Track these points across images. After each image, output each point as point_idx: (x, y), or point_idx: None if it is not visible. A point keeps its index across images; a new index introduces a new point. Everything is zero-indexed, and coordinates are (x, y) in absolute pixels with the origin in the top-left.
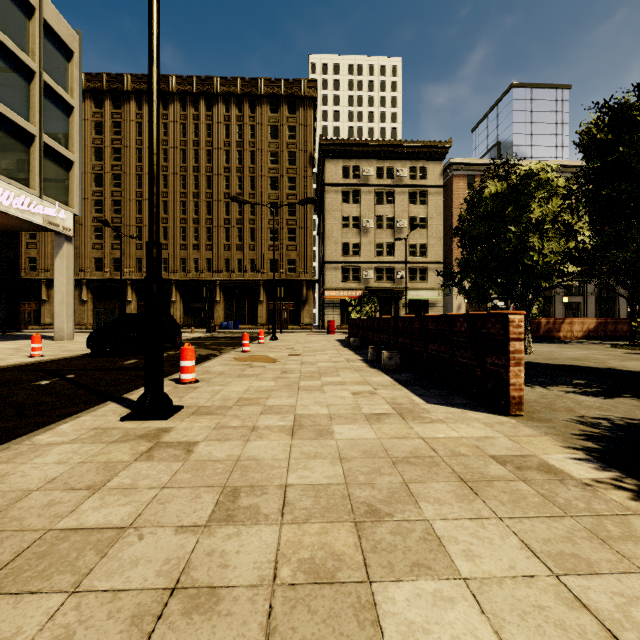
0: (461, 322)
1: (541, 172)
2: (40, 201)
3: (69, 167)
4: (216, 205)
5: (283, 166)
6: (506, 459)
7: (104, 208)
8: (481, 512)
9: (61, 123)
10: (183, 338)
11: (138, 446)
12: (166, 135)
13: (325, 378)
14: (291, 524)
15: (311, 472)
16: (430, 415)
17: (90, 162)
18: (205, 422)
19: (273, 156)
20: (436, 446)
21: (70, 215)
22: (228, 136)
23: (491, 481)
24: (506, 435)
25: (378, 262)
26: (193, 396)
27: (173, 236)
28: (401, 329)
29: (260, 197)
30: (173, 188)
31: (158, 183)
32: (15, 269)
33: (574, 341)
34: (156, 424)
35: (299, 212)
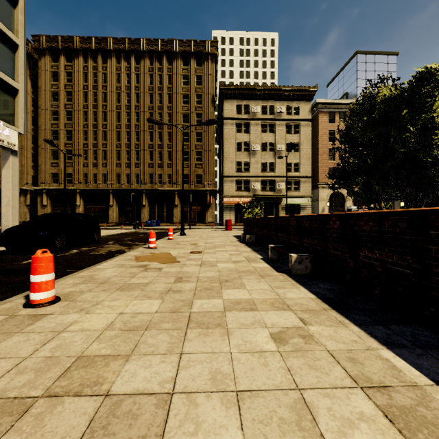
0: None
1: None
2: None
3: (15, 94)
4: (143, 134)
5: (192, 105)
6: None
7: (59, 136)
8: None
9: (7, 57)
10: (110, 234)
11: None
12: (105, 82)
13: (227, 292)
14: None
15: None
16: None
17: (49, 102)
18: None
19: (185, 98)
20: None
21: (15, 133)
22: (151, 83)
23: None
24: None
25: (263, 176)
26: (3, 348)
27: (111, 157)
28: (307, 229)
29: (175, 128)
30: (111, 121)
31: None
32: None
33: None
34: None
35: (204, 139)
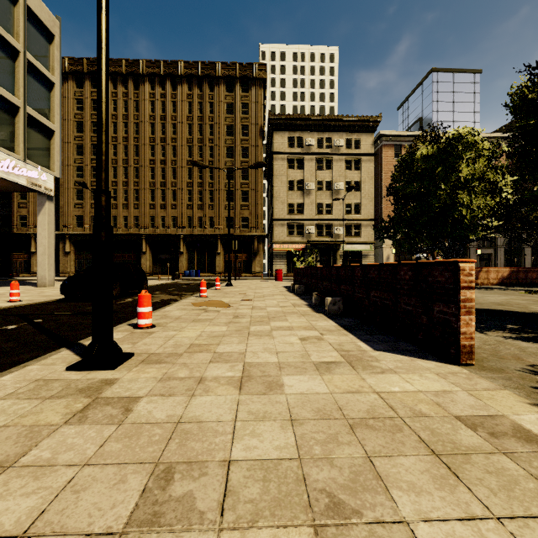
0: (405, 270)
1: (468, 135)
2: (24, 165)
3: (50, 136)
4: (180, 171)
5: (237, 137)
6: (474, 421)
7: (84, 173)
8: (471, 508)
9: (43, 97)
10: (150, 284)
11: (74, 403)
12: (137, 111)
13: (274, 323)
14: (232, 530)
15: (259, 440)
16: (380, 364)
17: (72, 134)
18: (152, 372)
19: (229, 129)
20: (394, 403)
21: (51, 177)
22: (190, 112)
23: (468, 454)
24: (464, 388)
25: (319, 219)
26: (146, 342)
27: (143, 197)
28: (343, 277)
29: (218, 164)
30: (143, 156)
31: (107, 131)
32: (8, 225)
33: (491, 287)
34: (102, 375)
35: (251, 177)
